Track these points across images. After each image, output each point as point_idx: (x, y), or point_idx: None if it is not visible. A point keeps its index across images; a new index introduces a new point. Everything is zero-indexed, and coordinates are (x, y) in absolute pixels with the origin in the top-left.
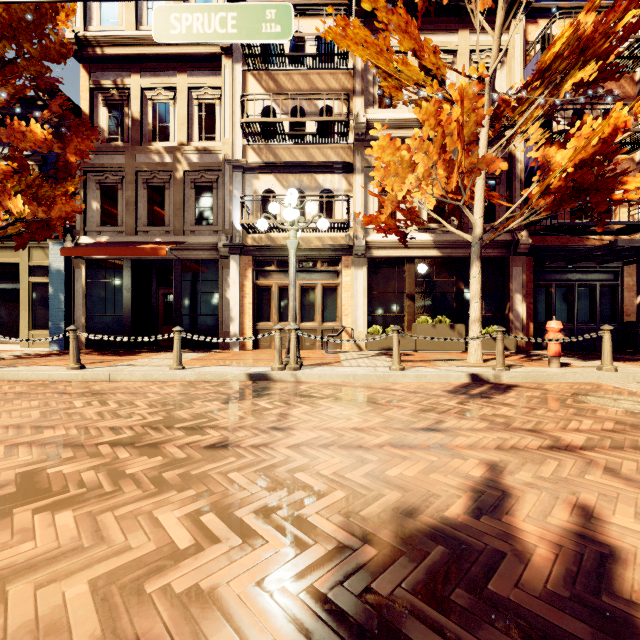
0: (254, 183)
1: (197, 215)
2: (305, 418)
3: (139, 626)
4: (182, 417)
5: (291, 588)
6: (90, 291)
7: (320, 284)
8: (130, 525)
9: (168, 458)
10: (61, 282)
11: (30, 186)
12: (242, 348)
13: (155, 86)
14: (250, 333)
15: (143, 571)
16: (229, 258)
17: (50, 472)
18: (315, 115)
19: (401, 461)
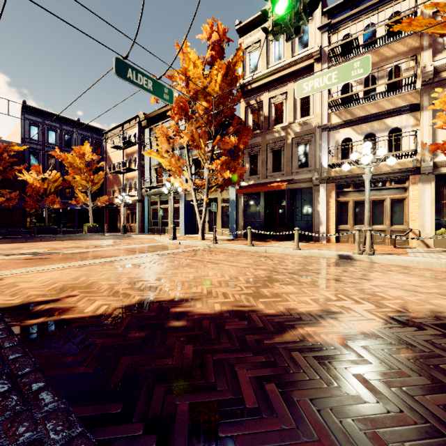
0: (336, 136)
1: (299, 162)
2: (379, 277)
3: (329, 307)
4: (310, 269)
5: (377, 313)
6: (245, 209)
7: (388, 198)
8: (312, 292)
9: (313, 280)
10: (234, 205)
11: (227, 164)
12: (328, 241)
13: (275, 95)
14: (333, 232)
15: (323, 300)
16: (319, 186)
17: (274, 277)
18: (384, 77)
19: (442, 299)
